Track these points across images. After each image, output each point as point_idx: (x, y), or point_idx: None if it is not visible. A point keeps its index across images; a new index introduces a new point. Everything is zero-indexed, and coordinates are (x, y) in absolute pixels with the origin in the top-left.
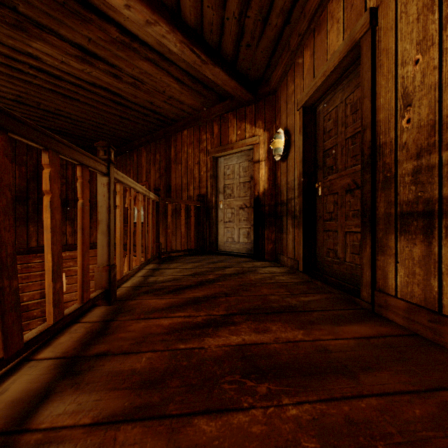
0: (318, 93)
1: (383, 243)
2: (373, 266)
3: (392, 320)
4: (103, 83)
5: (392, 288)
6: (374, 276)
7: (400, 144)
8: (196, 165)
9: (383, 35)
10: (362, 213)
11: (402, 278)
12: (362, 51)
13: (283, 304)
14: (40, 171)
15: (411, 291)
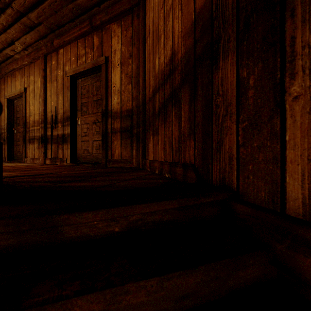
0: (13, 97)
1: (28, 146)
2: (26, 152)
3: (28, 163)
4: None
5: (29, 156)
6: (26, 154)
7: (30, 123)
8: None
9: (28, 96)
10: (23, 139)
11: (30, 153)
12: (23, 96)
13: None
14: None
15: (31, 155)
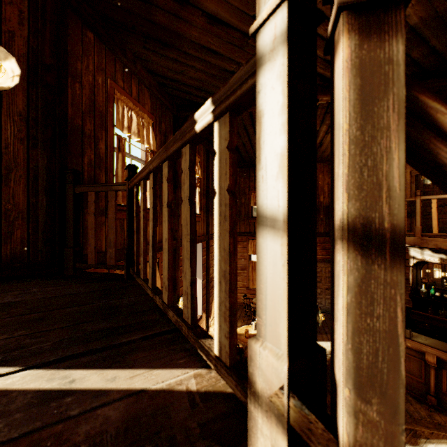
0: None
1: None
2: None
3: None
4: (325, 143)
5: None
6: None
7: None
8: (325, 185)
9: None
10: None
11: None
12: None
13: (446, 236)
14: (213, 177)
15: None
